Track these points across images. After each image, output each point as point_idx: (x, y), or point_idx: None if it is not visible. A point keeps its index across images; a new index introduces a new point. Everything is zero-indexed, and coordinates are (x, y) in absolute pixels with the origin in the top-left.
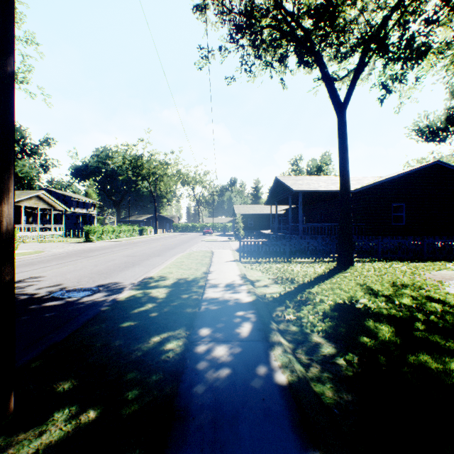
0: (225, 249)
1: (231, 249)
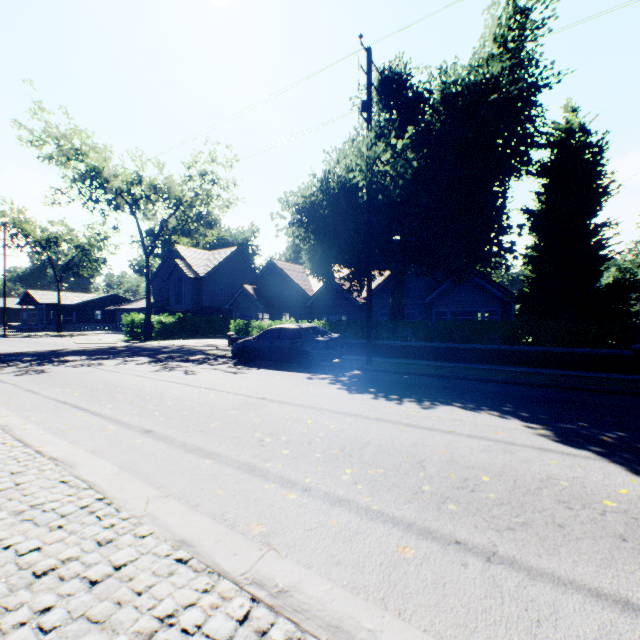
0: None
1: None
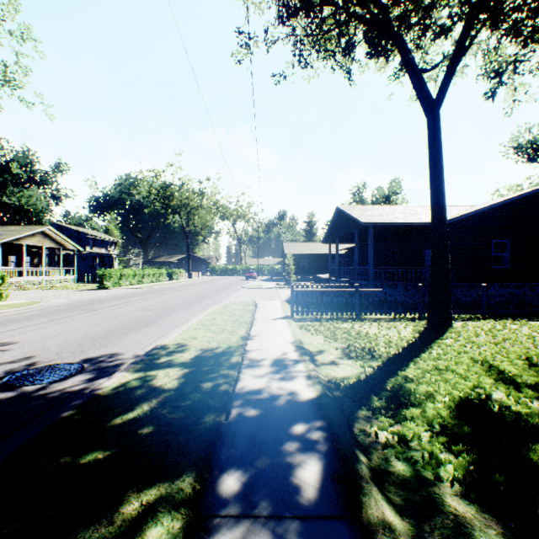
0: (272, 299)
1: (280, 299)
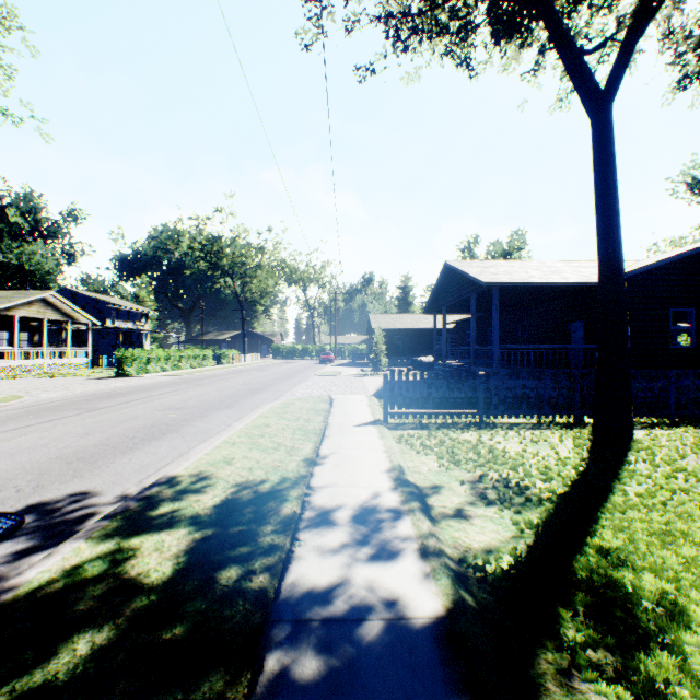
0: (354, 392)
1: (366, 392)
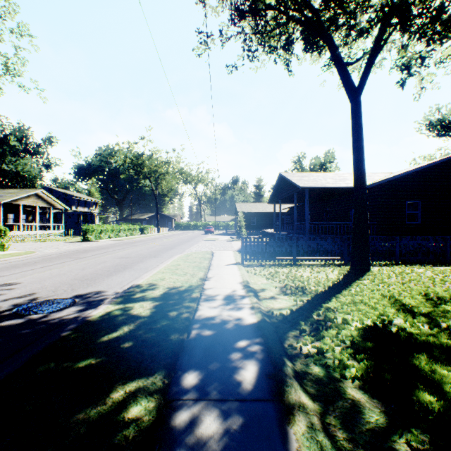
0: (226, 249)
1: (233, 249)
